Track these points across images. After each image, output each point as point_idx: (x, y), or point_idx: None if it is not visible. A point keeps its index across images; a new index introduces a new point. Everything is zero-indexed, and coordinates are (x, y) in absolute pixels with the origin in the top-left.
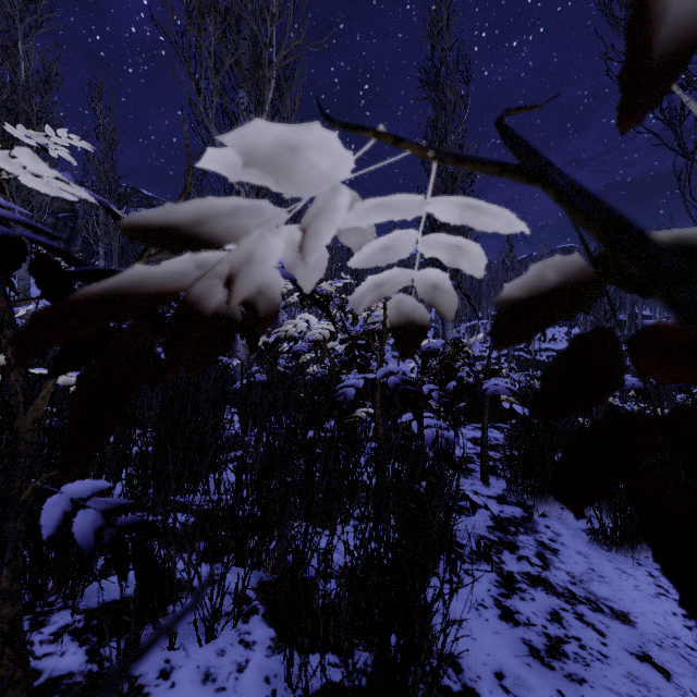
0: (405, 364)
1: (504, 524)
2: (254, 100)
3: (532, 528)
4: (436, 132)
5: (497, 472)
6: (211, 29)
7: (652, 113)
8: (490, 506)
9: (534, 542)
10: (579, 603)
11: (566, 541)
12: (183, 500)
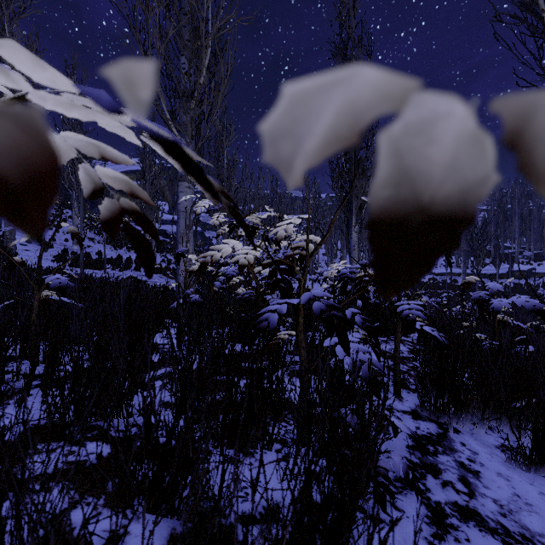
0: (317, 285)
1: (423, 442)
2: (193, 66)
3: (449, 447)
4: None
5: (407, 385)
6: (156, 4)
7: (534, 70)
8: (406, 423)
9: (454, 464)
10: (516, 543)
11: (484, 461)
12: (105, 425)
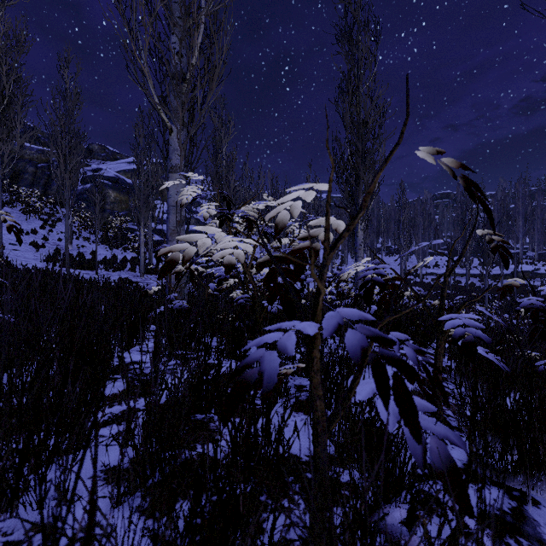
0: None
1: None
2: (185, 46)
3: (535, 537)
4: (350, 80)
5: (446, 420)
6: None
7: None
8: None
9: None
10: None
11: None
12: None
